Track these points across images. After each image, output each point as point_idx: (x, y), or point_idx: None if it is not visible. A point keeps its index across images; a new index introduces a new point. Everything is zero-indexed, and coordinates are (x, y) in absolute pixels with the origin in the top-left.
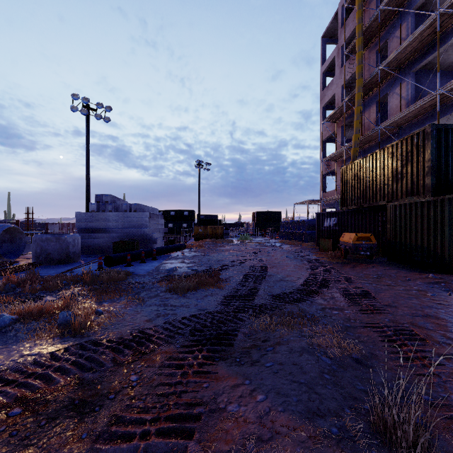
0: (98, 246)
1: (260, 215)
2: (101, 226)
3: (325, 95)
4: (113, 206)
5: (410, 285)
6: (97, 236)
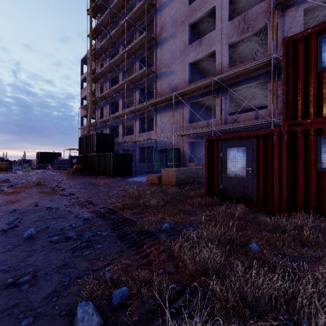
0: None
1: (44, 154)
2: None
3: (83, 93)
4: None
5: (82, 179)
6: None
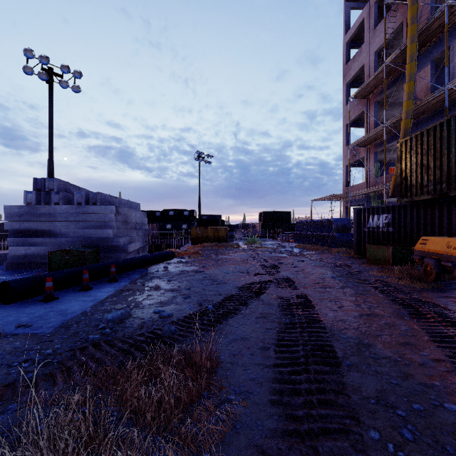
0: (37, 257)
1: (268, 215)
2: (43, 226)
3: (351, 69)
4: (61, 196)
5: None
6: (36, 242)
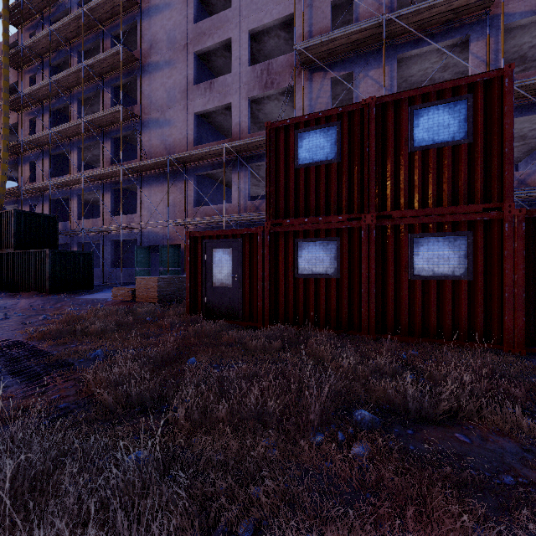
0: None
1: None
2: None
3: None
4: None
5: None
6: None
